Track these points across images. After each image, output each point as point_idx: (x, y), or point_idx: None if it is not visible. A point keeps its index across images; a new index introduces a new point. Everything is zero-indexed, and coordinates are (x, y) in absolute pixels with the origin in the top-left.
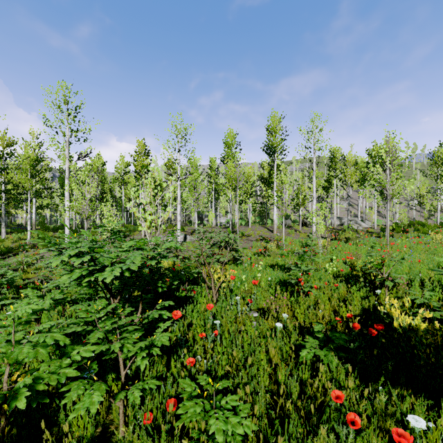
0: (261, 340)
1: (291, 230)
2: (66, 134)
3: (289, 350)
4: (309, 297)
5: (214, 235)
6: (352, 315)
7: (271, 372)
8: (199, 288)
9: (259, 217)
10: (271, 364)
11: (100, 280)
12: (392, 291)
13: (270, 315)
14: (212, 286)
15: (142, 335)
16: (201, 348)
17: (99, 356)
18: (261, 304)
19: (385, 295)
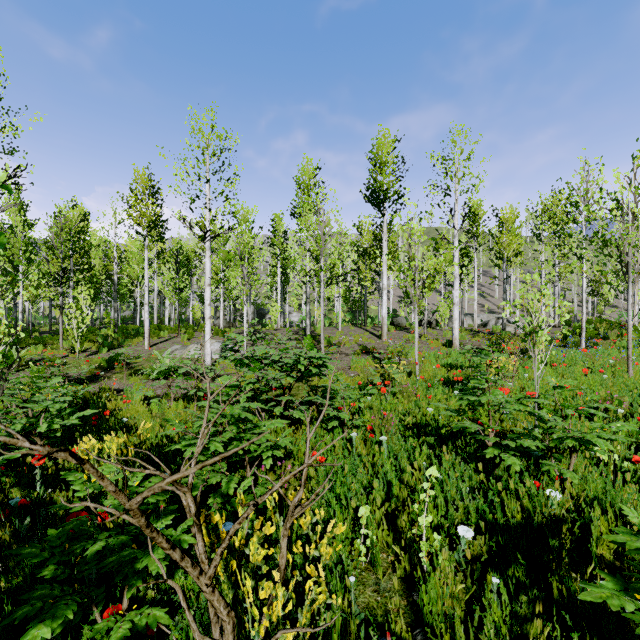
0: None
1: (413, 335)
2: None
3: None
4: None
5: (272, 352)
6: None
7: None
8: None
9: (350, 313)
10: None
11: None
12: None
13: None
14: None
15: None
16: None
17: None
18: None
19: None
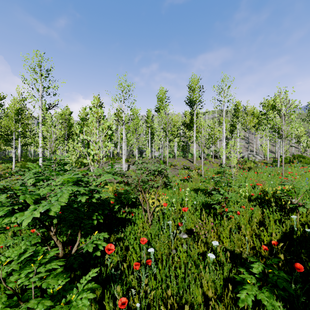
0: (193, 270)
1: (207, 161)
2: (40, 90)
3: (222, 283)
4: (232, 221)
5: (150, 166)
6: (277, 243)
7: (206, 309)
8: (137, 212)
9: (182, 152)
10: (205, 297)
11: (18, 222)
12: (301, 214)
13: (199, 240)
14: (147, 210)
15: (81, 262)
16: (135, 279)
17: (36, 286)
18: (190, 225)
19: (296, 218)
